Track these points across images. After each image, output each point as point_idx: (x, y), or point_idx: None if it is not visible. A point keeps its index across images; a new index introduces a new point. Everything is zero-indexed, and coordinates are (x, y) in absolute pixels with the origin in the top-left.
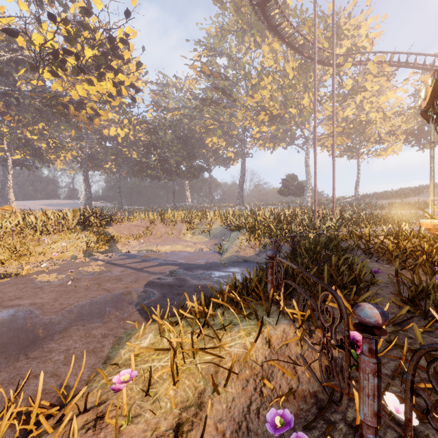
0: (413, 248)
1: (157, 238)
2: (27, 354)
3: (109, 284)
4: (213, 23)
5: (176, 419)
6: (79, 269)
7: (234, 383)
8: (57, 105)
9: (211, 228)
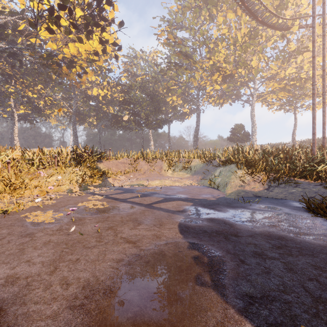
0: None
1: (141, 174)
2: None
3: (126, 229)
4: (176, 1)
5: None
6: (78, 204)
7: None
8: (52, 64)
9: (190, 165)
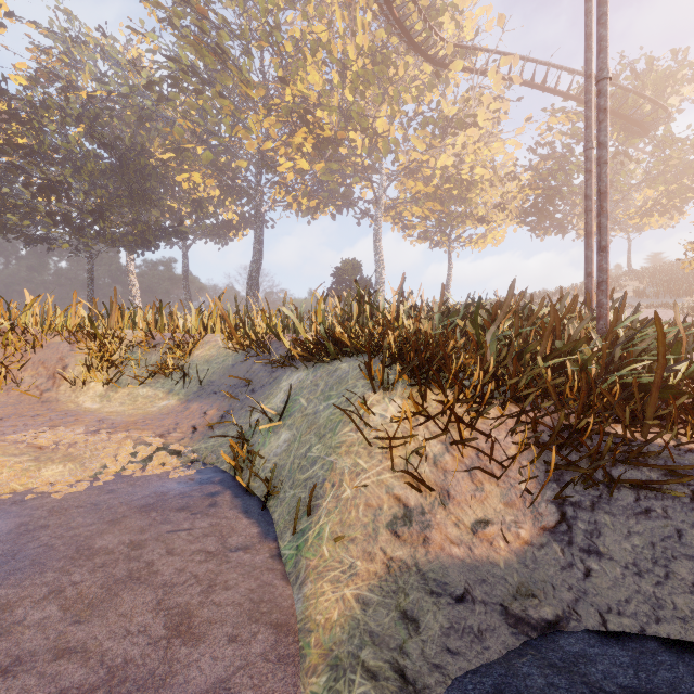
0: None
1: None
2: None
3: None
4: None
5: None
6: None
7: None
8: None
9: (191, 357)
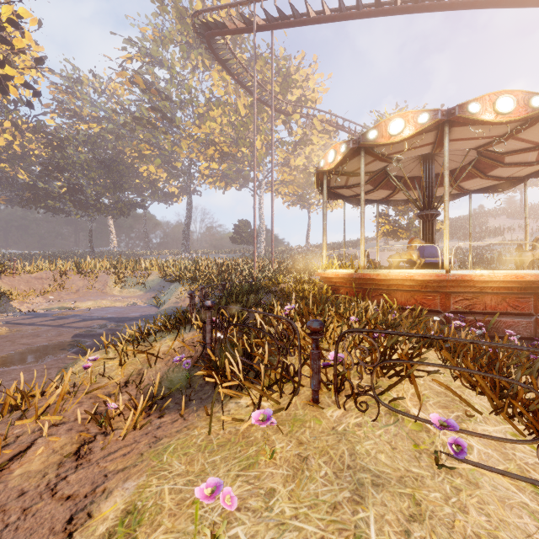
0: (300, 290)
1: (71, 294)
2: None
3: (25, 340)
4: (150, 24)
5: (125, 380)
6: None
7: (161, 363)
8: None
9: (147, 280)
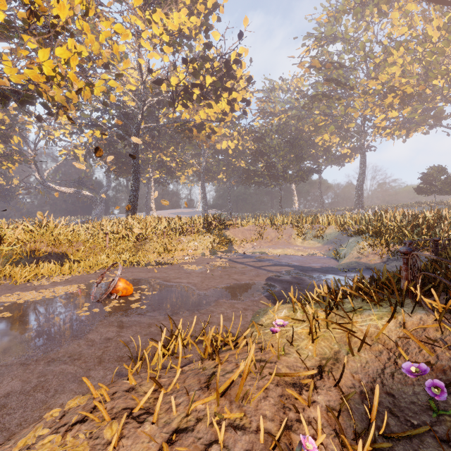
0: None
1: (267, 242)
2: (198, 311)
3: (236, 276)
4: (325, 9)
5: (317, 362)
6: (210, 263)
7: (367, 352)
8: (185, 130)
9: (324, 233)
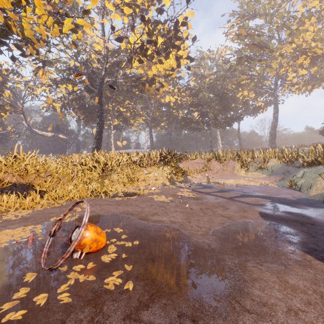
0: None
1: (214, 173)
2: (237, 301)
3: (219, 210)
4: None
5: None
6: (176, 193)
7: None
8: (139, 84)
9: (266, 165)
